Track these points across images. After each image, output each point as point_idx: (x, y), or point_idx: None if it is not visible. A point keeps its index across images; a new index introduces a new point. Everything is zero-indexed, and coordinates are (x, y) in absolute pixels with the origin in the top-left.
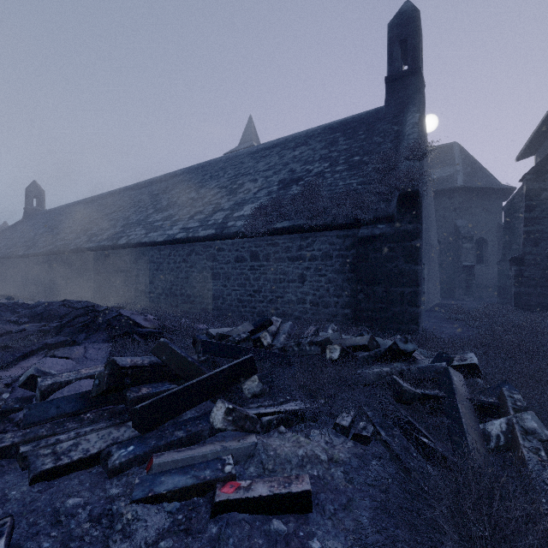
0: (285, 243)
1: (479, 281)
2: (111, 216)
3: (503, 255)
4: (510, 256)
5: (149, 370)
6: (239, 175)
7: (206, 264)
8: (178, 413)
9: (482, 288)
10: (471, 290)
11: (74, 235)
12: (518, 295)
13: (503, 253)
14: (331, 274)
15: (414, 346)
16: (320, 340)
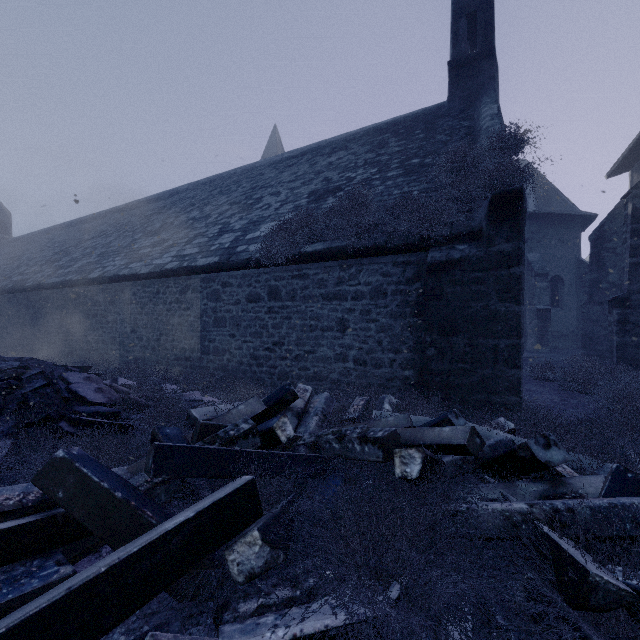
0: (318, 274)
1: (554, 328)
2: (88, 243)
3: (589, 296)
4: (599, 297)
5: (15, 529)
6: (256, 187)
7: (207, 305)
8: None
9: (558, 336)
10: (546, 340)
11: (36, 267)
12: (622, 347)
13: (590, 293)
14: (385, 319)
15: (564, 454)
16: (381, 436)
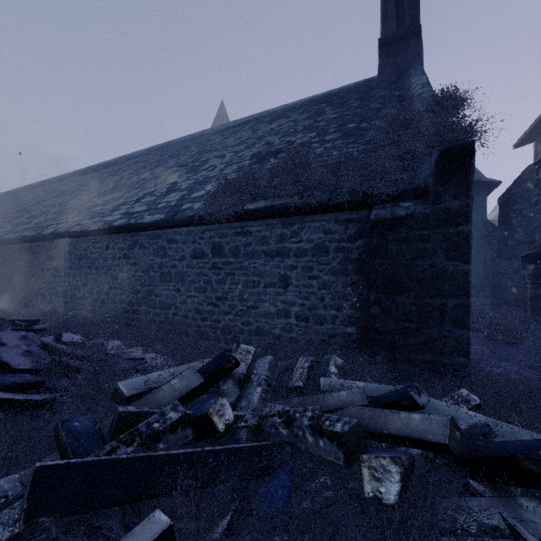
0: (260, 231)
1: None
2: (48, 201)
3: (498, 252)
4: (506, 253)
5: None
6: (203, 151)
7: (153, 260)
8: None
9: None
10: None
11: None
12: (535, 299)
13: (499, 249)
14: (327, 276)
15: None
16: (341, 432)
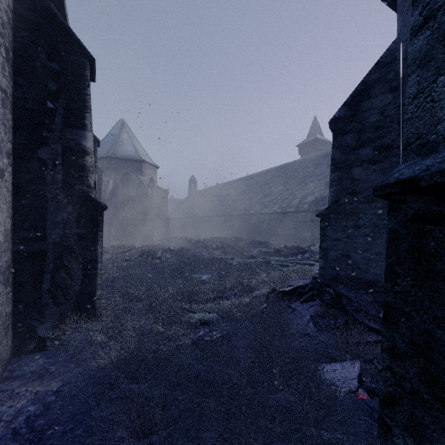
0: None
1: None
2: (240, 197)
3: None
4: None
5: (283, 250)
6: (305, 176)
7: (290, 223)
8: (291, 257)
9: None
10: None
11: (224, 207)
12: None
13: None
14: None
15: None
16: None
